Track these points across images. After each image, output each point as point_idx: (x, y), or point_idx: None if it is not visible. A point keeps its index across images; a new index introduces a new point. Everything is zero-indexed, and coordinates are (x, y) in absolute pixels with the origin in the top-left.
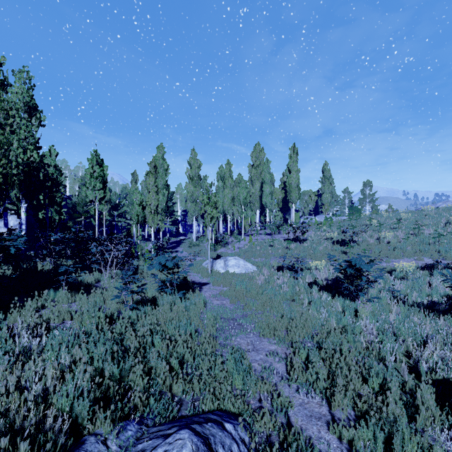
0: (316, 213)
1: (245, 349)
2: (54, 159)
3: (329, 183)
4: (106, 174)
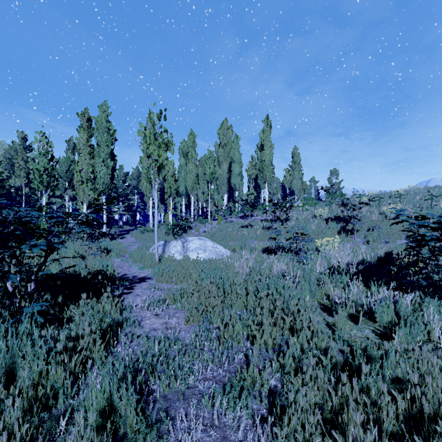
0: None
1: None
2: None
3: (299, 169)
4: None
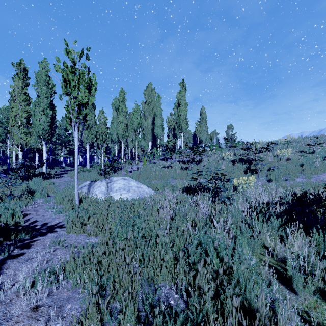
0: None
1: None
2: None
3: (205, 124)
4: None
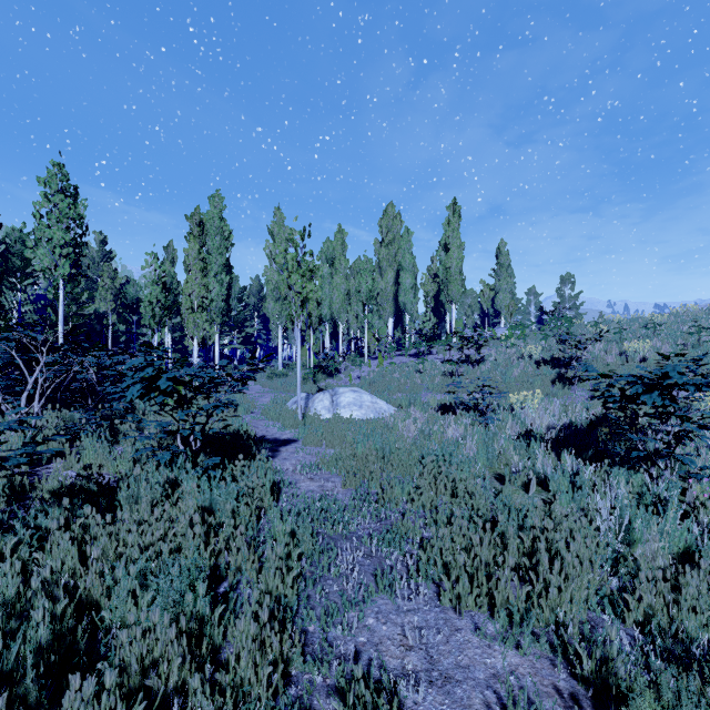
0: (484, 327)
1: (401, 683)
2: None
3: (508, 276)
4: (82, 214)
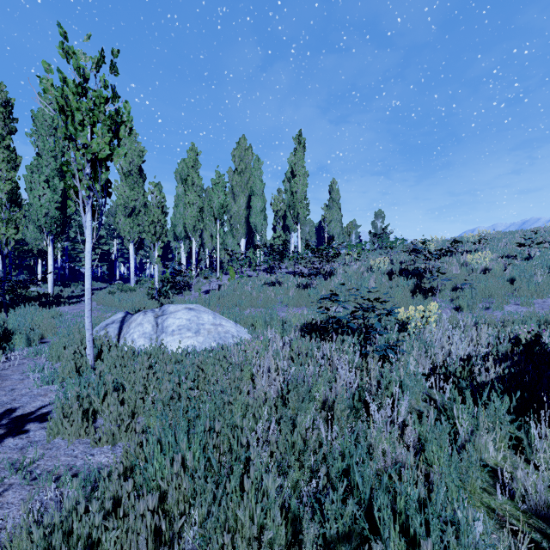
0: None
1: None
2: None
3: (338, 209)
4: None
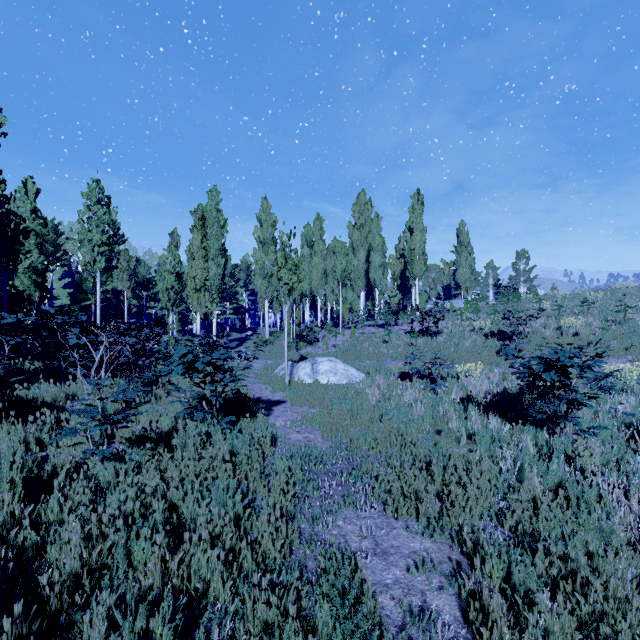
0: (446, 298)
1: (357, 553)
2: (33, 200)
3: (467, 253)
4: (114, 219)
